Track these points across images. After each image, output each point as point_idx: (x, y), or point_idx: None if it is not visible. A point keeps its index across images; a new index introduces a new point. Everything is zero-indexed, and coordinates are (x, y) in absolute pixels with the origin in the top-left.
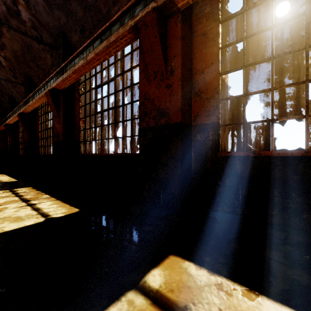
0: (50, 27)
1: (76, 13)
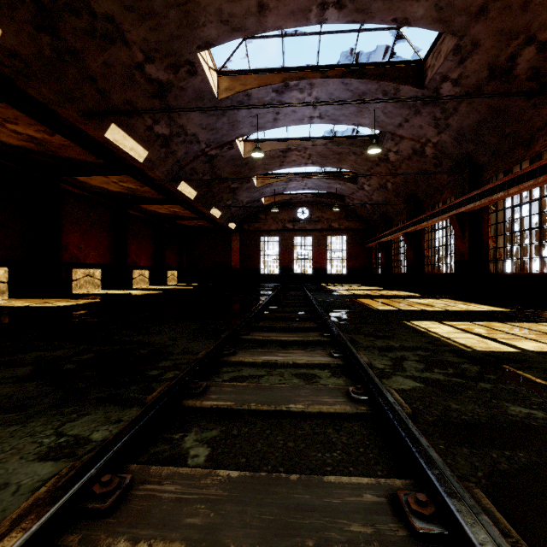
0: (454, 155)
1: (488, 142)
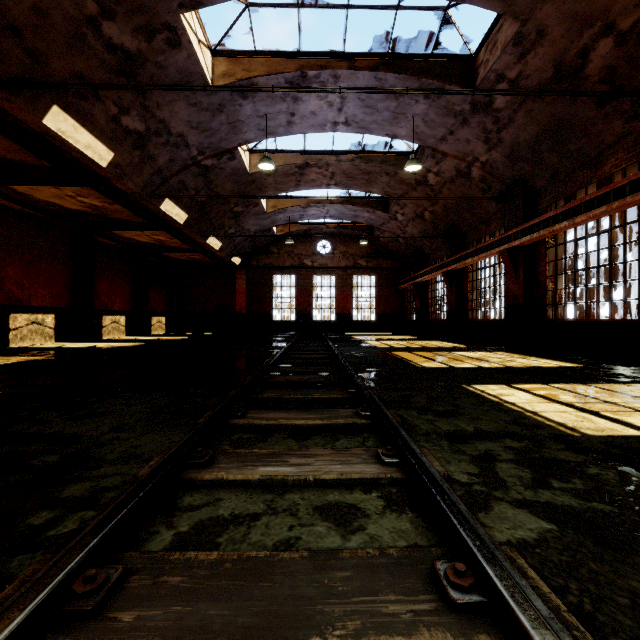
0: (506, 177)
1: (547, 161)
